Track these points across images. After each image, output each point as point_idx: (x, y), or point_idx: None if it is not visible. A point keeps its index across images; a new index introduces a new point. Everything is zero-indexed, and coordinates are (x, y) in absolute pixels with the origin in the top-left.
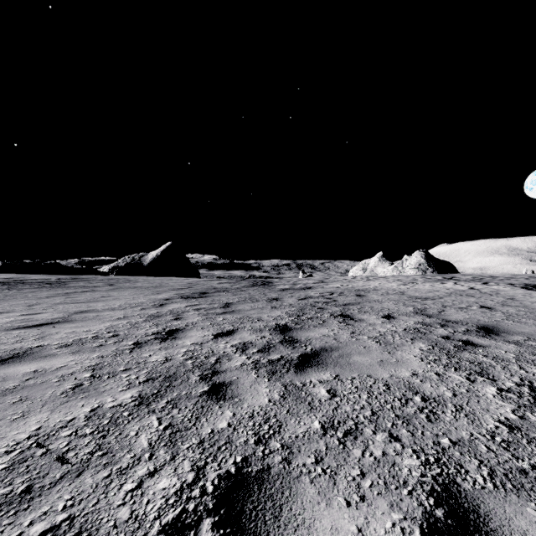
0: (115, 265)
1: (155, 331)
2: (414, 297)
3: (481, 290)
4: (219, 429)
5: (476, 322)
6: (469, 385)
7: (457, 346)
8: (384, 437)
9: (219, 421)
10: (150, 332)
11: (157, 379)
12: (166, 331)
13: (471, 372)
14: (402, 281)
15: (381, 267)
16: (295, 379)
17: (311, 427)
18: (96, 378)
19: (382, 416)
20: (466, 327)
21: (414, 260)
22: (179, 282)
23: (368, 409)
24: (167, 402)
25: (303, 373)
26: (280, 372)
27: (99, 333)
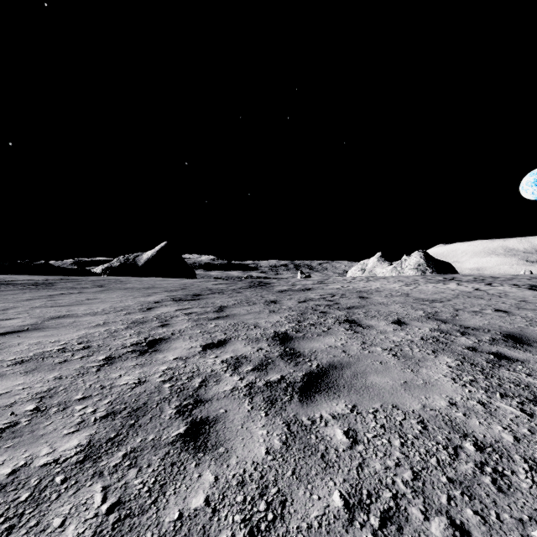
0: (108, 266)
1: (134, 341)
2: (421, 299)
3: (488, 291)
4: (190, 510)
5: (499, 328)
6: (529, 422)
7: (490, 360)
8: (443, 527)
9: (192, 494)
10: (128, 342)
11: (119, 414)
12: (147, 341)
13: (522, 399)
14: (403, 282)
15: (380, 268)
16: (300, 413)
17: (330, 505)
18: (40, 413)
19: (429, 481)
20: (491, 336)
21: (413, 261)
22: (173, 283)
23: (407, 467)
24: (124, 455)
25: (310, 403)
26: (281, 401)
27: (68, 344)
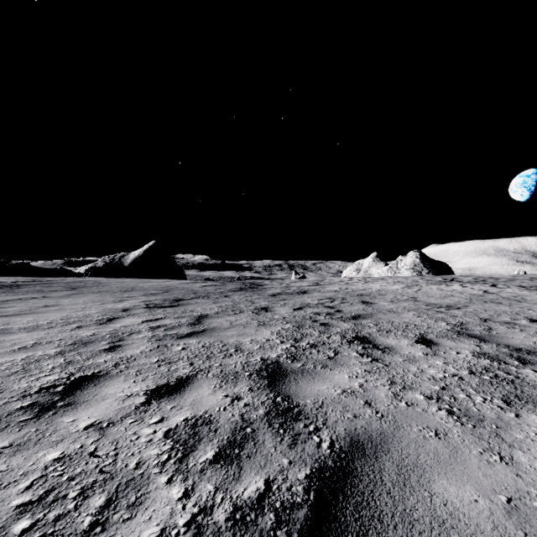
0: (92, 266)
1: (49, 381)
2: (434, 305)
3: (500, 294)
4: None
5: None
6: None
7: None
8: None
9: None
10: (38, 384)
11: None
12: (69, 381)
13: None
14: (404, 283)
15: (375, 268)
16: None
17: None
18: None
19: None
20: None
21: (409, 261)
22: (156, 285)
23: None
24: None
25: None
26: None
27: None
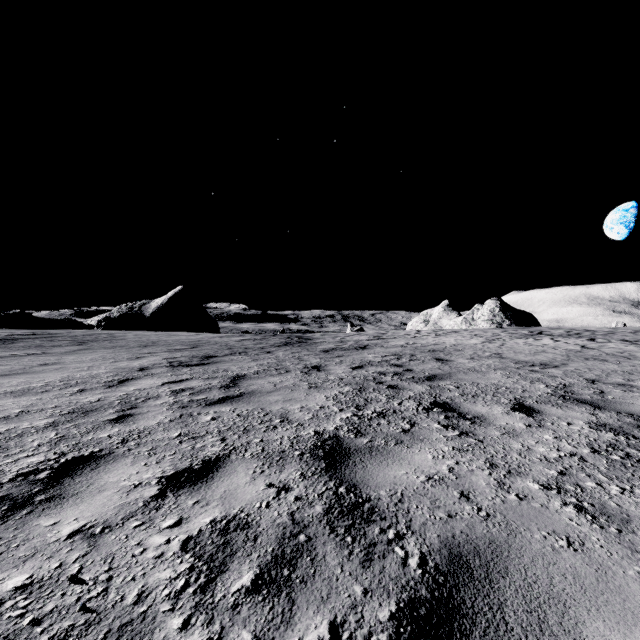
0: (106, 316)
1: (30, 465)
2: (525, 363)
3: (602, 349)
4: None
5: None
6: None
7: None
8: None
9: None
10: (14, 469)
11: None
12: (57, 464)
13: None
14: (483, 337)
15: (447, 319)
16: None
17: None
18: None
19: None
20: None
21: (487, 311)
22: (183, 339)
23: None
24: None
25: None
26: None
27: None
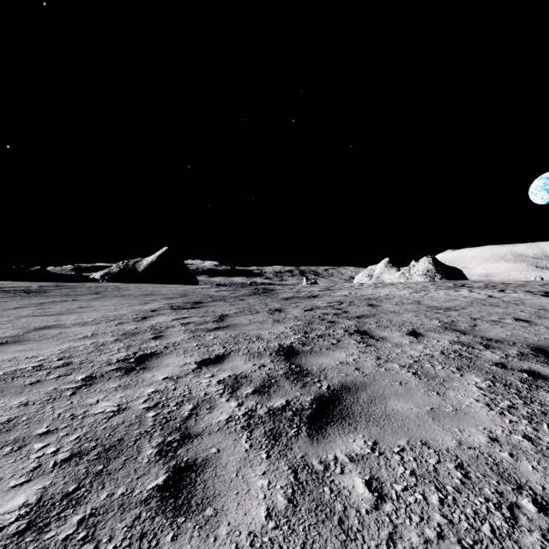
0: (107, 272)
1: (122, 356)
2: (434, 307)
3: (503, 298)
4: None
5: (524, 340)
6: None
7: (524, 380)
8: None
9: None
10: (115, 358)
11: (86, 456)
12: (136, 356)
13: None
14: (413, 289)
15: (387, 274)
16: (310, 453)
17: None
18: None
19: None
20: (518, 349)
21: (421, 267)
22: (173, 290)
23: (454, 541)
24: (80, 521)
25: (322, 439)
26: (286, 435)
27: (46, 361)
